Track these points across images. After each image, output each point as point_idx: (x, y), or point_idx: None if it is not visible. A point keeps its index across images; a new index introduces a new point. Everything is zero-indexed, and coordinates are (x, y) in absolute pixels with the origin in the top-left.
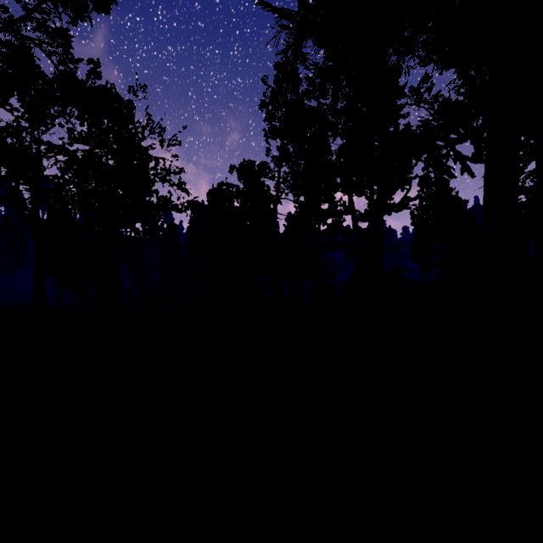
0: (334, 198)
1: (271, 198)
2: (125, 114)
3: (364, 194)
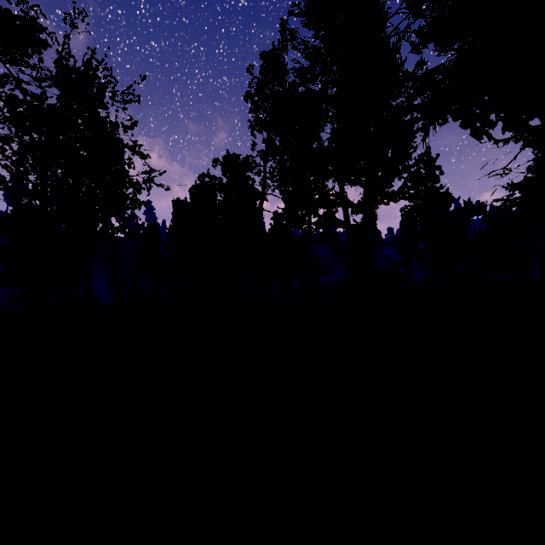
0: (326, 186)
1: (256, 192)
2: (60, 52)
3: (358, 183)
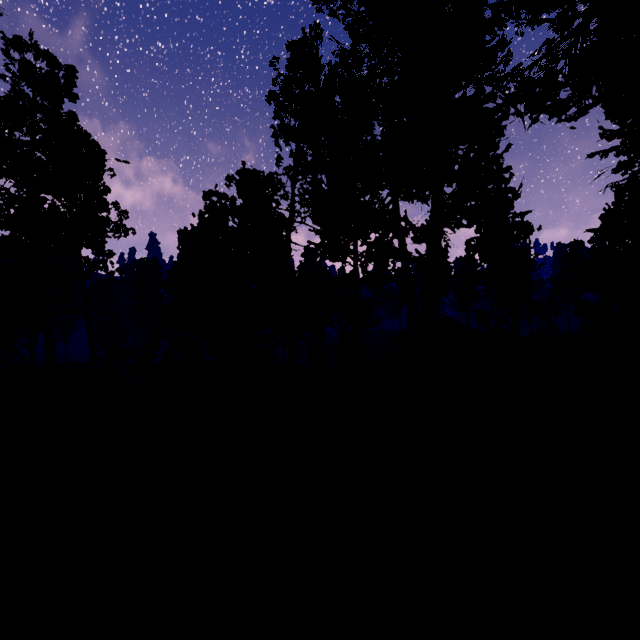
0: (381, 199)
1: (281, 218)
2: None
3: (425, 197)
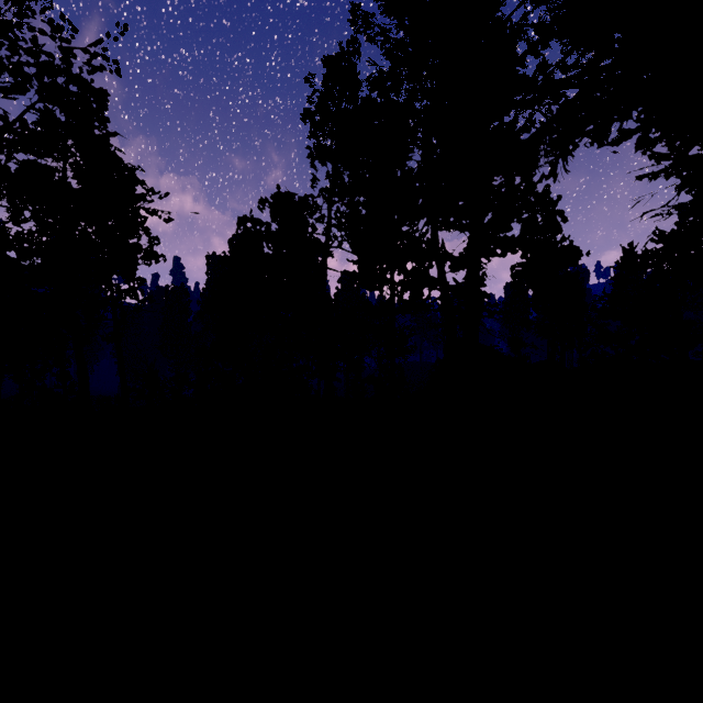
0: (417, 230)
1: (317, 243)
2: None
3: (461, 227)
